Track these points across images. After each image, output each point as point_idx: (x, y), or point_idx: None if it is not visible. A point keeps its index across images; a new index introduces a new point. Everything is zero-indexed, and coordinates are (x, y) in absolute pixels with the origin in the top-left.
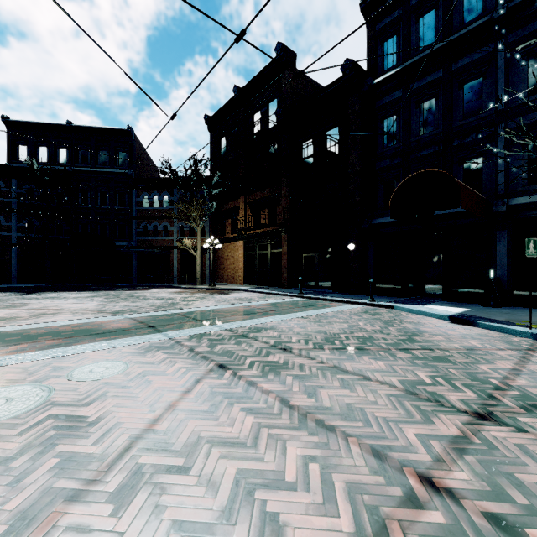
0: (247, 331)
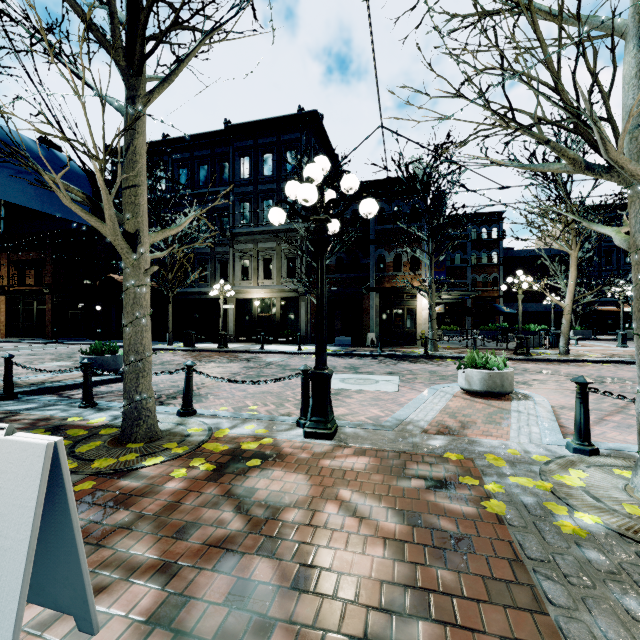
0: None
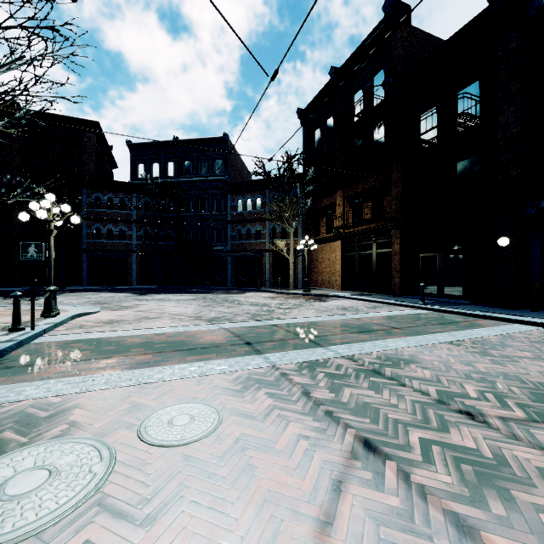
0: (377, 363)
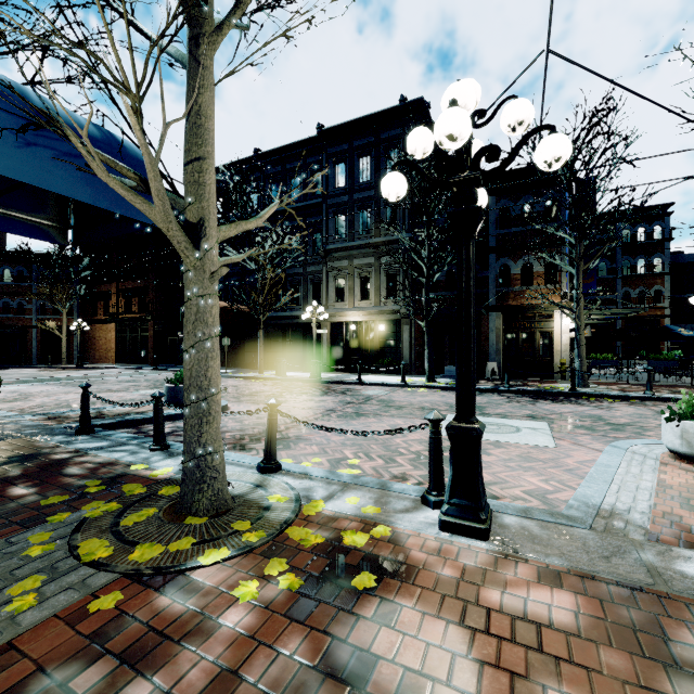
0: (90, 381)
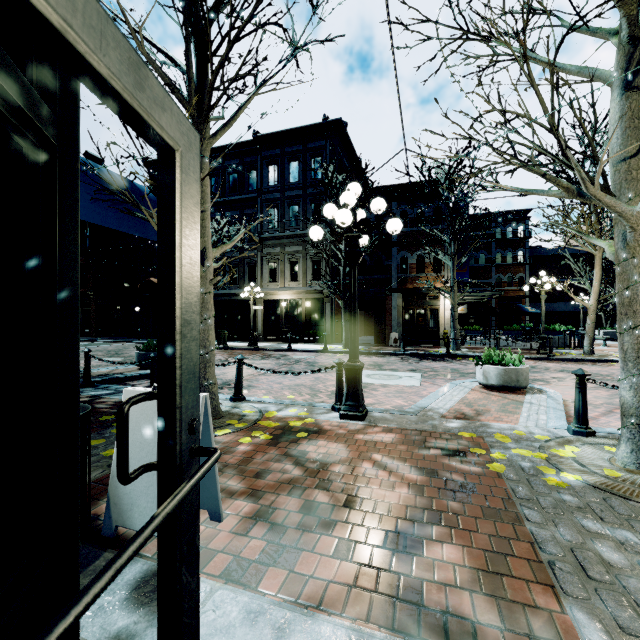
0: None
